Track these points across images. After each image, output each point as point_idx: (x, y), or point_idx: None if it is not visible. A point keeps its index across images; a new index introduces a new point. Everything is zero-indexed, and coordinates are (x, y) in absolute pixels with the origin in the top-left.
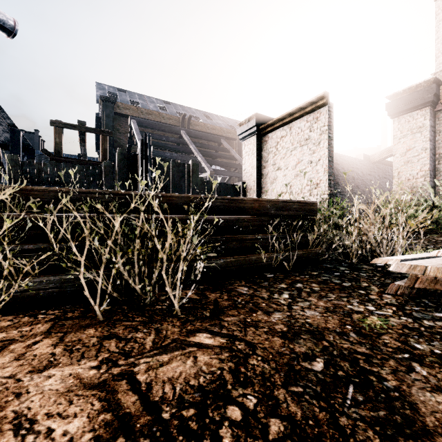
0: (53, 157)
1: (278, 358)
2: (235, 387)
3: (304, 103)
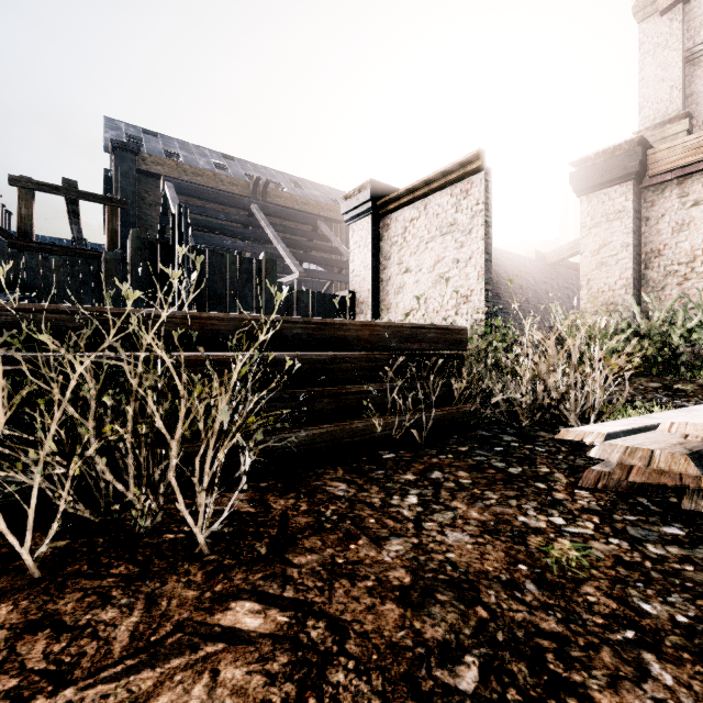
0: (15, 242)
1: (390, 662)
2: None
3: (448, 167)
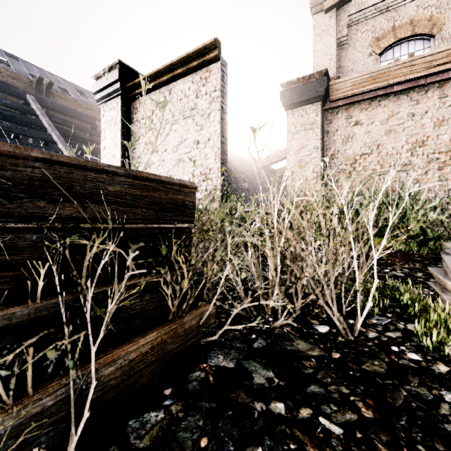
0: None
1: None
2: None
3: (189, 53)
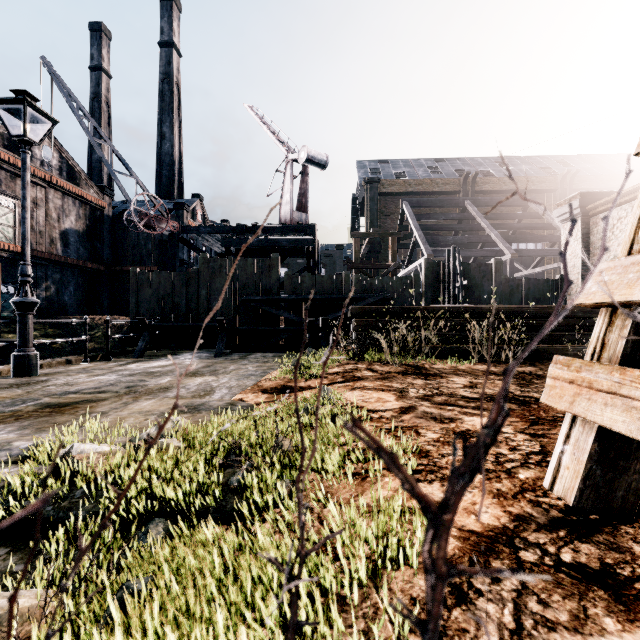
0: (354, 265)
1: None
2: (541, 371)
3: None
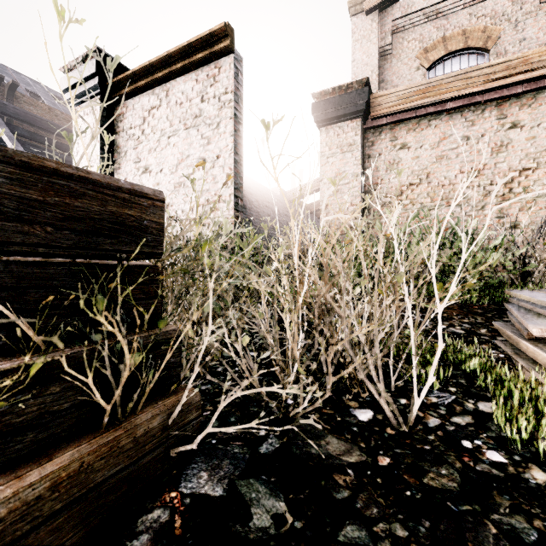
0: None
1: None
2: None
3: (191, 41)
